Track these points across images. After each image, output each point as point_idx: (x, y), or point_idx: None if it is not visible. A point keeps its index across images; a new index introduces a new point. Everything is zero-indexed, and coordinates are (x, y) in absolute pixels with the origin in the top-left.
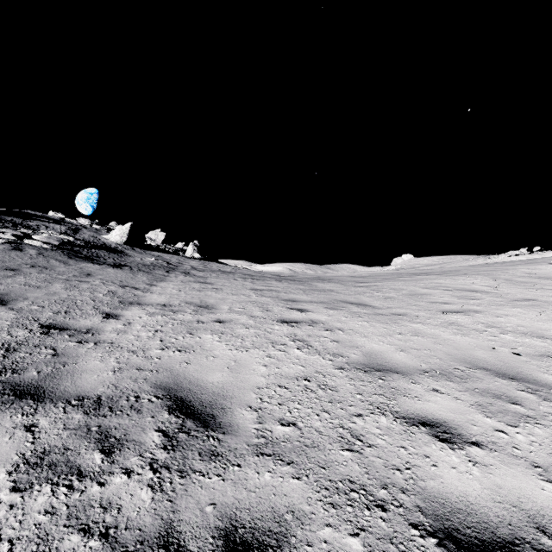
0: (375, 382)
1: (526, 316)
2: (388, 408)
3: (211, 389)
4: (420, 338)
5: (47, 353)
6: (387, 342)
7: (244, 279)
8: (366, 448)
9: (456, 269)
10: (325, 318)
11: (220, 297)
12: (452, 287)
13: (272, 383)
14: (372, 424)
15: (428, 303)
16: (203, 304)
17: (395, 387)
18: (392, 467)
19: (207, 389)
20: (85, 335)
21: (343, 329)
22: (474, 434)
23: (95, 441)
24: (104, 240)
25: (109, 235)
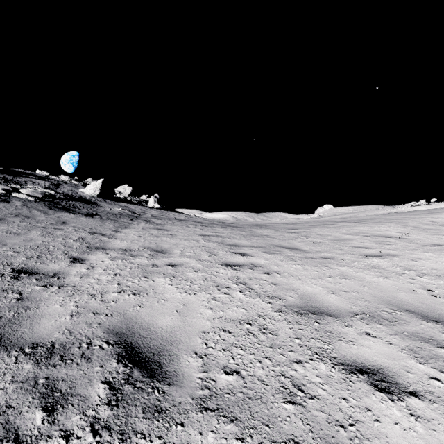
0: (312, 325)
1: (437, 259)
2: (326, 353)
3: (160, 334)
4: (348, 281)
5: (13, 297)
6: (319, 285)
7: (195, 225)
8: (308, 400)
9: (371, 217)
10: (264, 262)
11: (173, 243)
12: (370, 233)
13: (216, 327)
14: (312, 372)
15: (350, 247)
16: (158, 249)
17: (330, 331)
18: (335, 424)
19: (156, 334)
20: (52, 278)
21: (280, 272)
22: (411, 382)
23: (39, 396)
24: (81, 193)
25: (85, 189)
